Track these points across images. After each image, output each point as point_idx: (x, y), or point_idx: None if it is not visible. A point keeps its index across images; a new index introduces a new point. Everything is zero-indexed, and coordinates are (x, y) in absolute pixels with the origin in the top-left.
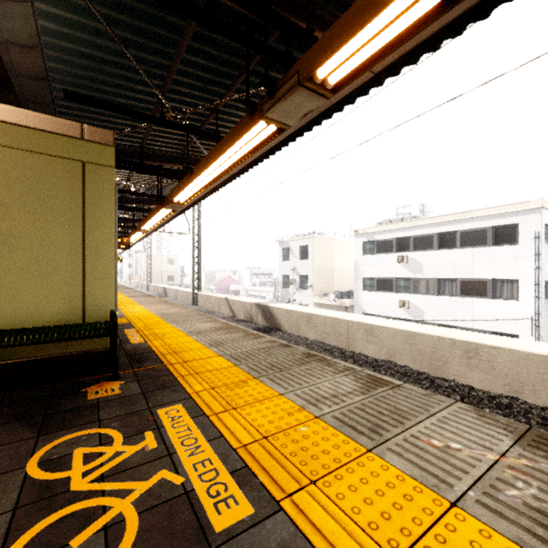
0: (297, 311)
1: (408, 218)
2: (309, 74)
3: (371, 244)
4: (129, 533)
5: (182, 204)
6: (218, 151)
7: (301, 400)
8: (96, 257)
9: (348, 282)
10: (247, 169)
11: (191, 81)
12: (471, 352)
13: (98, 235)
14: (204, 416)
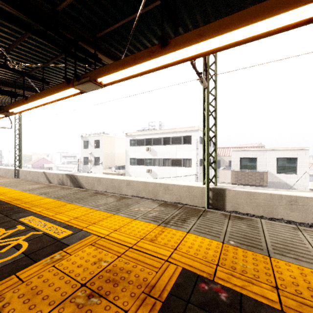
0: (92, 176)
1: (151, 129)
2: (94, 80)
3: (134, 141)
4: (25, 245)
5: (15, 113)
6: (47, 94)
7: (91, 207)
8: None
9: (123, 161)
10: None
11: (27, 50)
12: (166, 187)
13: None
14: (46, 217)
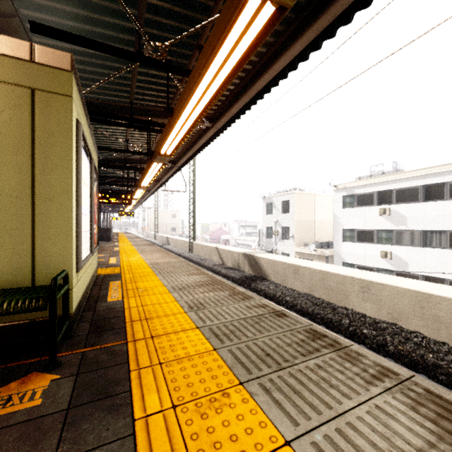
0: (283, 262)
1: (389, 172)
2: None
3: (351, 198)
4: None
5: (169, 156)
6: (196, 73)
7: None
8: (48, 205)
9: (327, 234)
10: (234, 119)
11: (169, 6)
12: None
13: (51, 178)
14: None
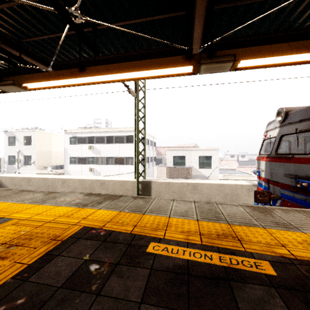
0: (20, 177)
1: (94, 127)
2: (18, 84)
3: (74, 138)
4: None
5: None
6: None
7: (15, 201)
8: None
9: (62, 160)
10: None
11: None
12: (102, 183)
13: None
14: None
